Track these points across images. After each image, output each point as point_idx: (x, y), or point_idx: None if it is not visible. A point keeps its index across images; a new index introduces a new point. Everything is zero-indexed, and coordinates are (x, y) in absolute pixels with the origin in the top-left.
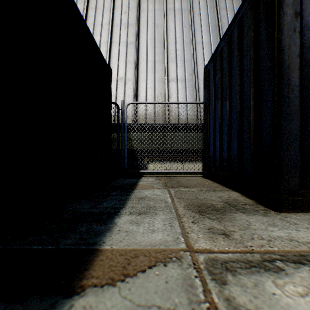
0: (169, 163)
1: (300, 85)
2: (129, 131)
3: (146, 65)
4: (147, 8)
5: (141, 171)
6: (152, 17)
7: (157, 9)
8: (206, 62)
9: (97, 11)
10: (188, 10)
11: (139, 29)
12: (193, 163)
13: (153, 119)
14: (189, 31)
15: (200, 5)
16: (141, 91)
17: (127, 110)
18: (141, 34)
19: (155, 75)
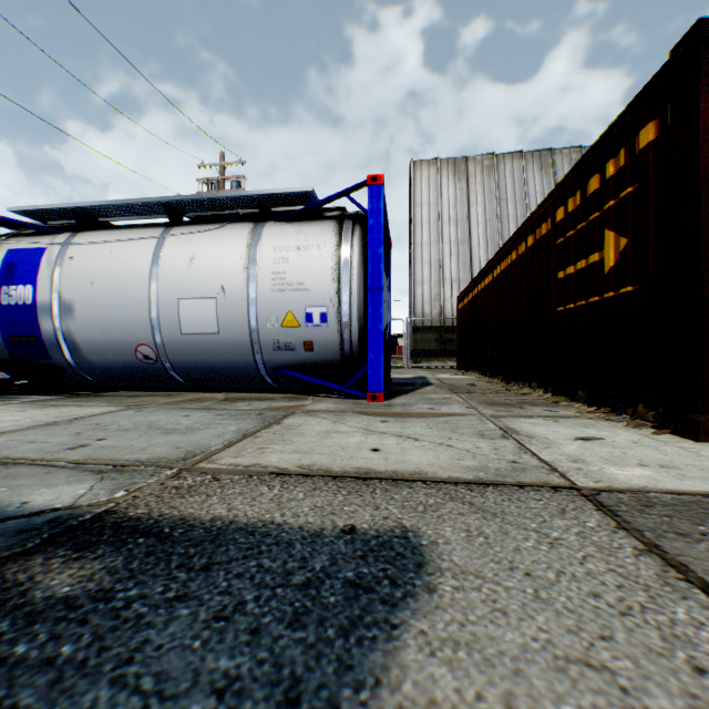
0: None
1: None
2: None
3: None
4: None
5: None
6: None
7: None
8: None
9: (509, 202)
10: None
11: None
12: None
13: None
14: None
15: None
16: None
17: None
18: None
19: None
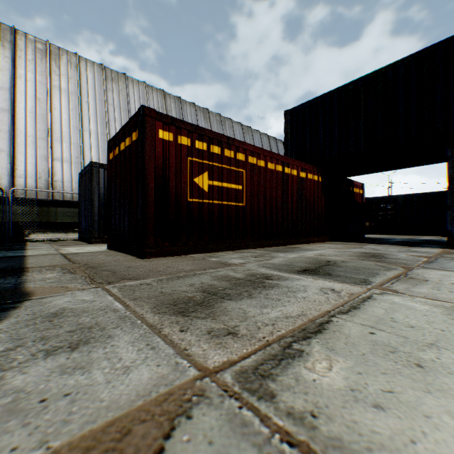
0: (54, 234)
1: (99, 206)
2: (5, 204)
3: (25, 139)
4: (27, 76)
5: (27, 238)
6: (34, 88)
7: (39, 81)
8: (93, 149)
9: None
10: (77, 94)
11: (16, 97)
12: (77, 234)
13: (36, 194)
14: (77, 116)
15: (90, 93)
16: (20, 165)
17: (1, 182)
18: (19, 103)
19: (38, 151)
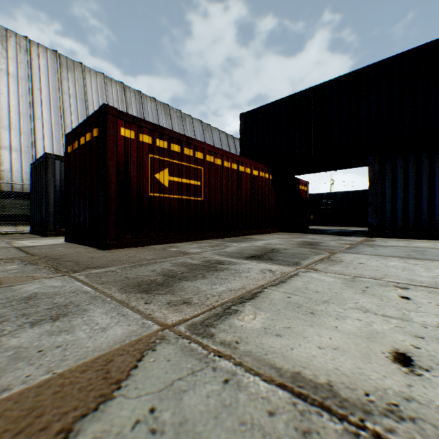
0: (1, 227)
1: (55, 198)
2: None
3: None
4: None
5: None
6: None
7: None
8: (46, 139)
9: None
10: (27, 80)
11: None
12: (29, 226)
13: None
14: (27, 103)
15: (42, 80)
16: None
17: None
18: None
19: None
